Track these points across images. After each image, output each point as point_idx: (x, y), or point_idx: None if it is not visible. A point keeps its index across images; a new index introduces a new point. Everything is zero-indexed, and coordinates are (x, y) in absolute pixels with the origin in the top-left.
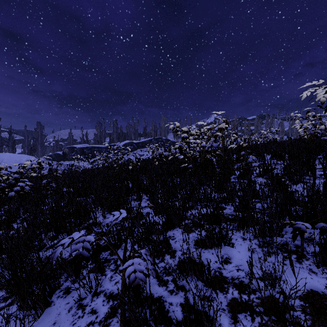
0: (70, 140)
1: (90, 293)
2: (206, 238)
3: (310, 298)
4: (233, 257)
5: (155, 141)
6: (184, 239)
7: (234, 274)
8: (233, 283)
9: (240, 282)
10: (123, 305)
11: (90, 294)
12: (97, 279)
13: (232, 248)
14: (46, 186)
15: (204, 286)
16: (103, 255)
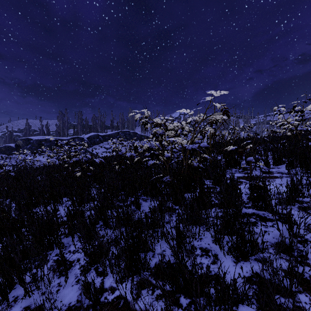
0: (27, 131)
1: None
2: None
3: None
4: None
5: (122, 134)
6: None
7: None
8: None
9: None
10: None
11: None
12: None
13: None
14: None
15: None
16: None
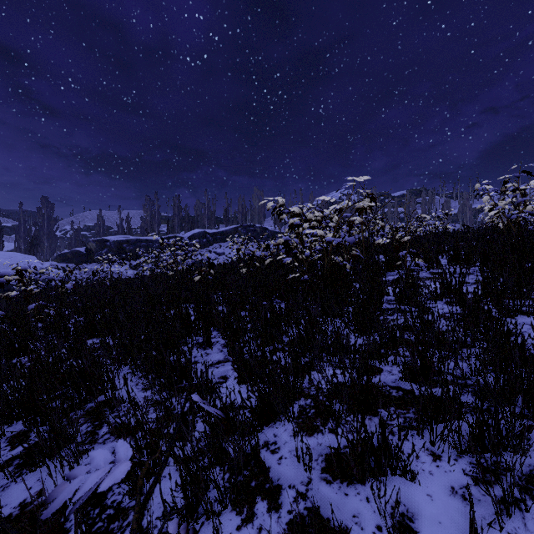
0: (100, 229)
1: None
2: (351, 458)
3: None
4: (418, 512)
5: (243, 230)
6: (299, 456)
7: None
8: None
9: None
10: None
11: None
12: None
13: (411, 482)
14: (36, 315)
15: None
16: (114, 494)
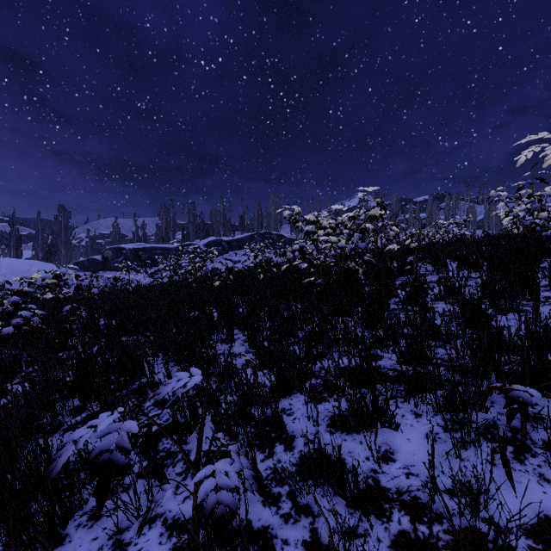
0: (116, 237)
1: (137, 519)
2: (349, 414)
3: (546, 532)
4: (398, 449)
5: (259, 238)
6: (309, 416)
7: (401, 483)
8: (400, 501)
9: (414, 500)
10: (196, 549)
11: (137, 521)
12: (150, 492)
13: (395, 431)
14: (69, 317)
15: (347, 506)
16: (164, 443)
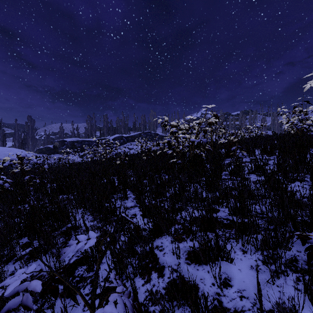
0: (61, 134)
1: None
2: (200, 252)
3: None
4: (233, 277)
5: (144, 135)
6: (174, 252)
7: (237, 304)
8: None
9: None
10: None
11: None
12: (65, 310)
13: (231, 264)
14: (29, 182)
15: None
16: (79, 271)
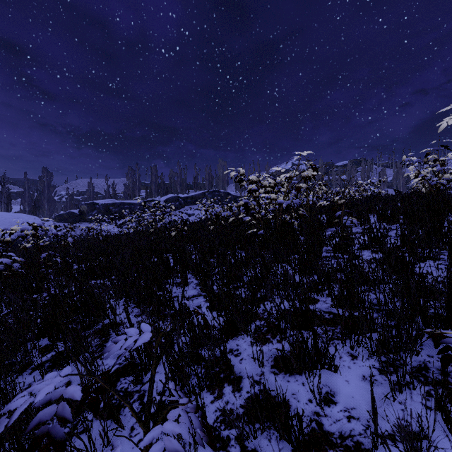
0: (90, 194)
1: None
2: (292, 356)
3: None
4: (338, 391)
5: (209, 195)
6: (255, 357)
7: (343, 427)
8: (344, 446)
9: (357, 445)
10: None
11: None
12: (106, 435)
13: (335, 373)
14: (46, 262)
15: (293, 451)
16: (122, 383)
